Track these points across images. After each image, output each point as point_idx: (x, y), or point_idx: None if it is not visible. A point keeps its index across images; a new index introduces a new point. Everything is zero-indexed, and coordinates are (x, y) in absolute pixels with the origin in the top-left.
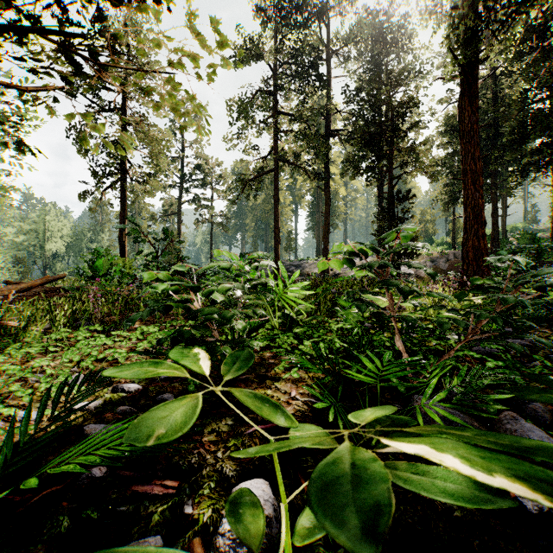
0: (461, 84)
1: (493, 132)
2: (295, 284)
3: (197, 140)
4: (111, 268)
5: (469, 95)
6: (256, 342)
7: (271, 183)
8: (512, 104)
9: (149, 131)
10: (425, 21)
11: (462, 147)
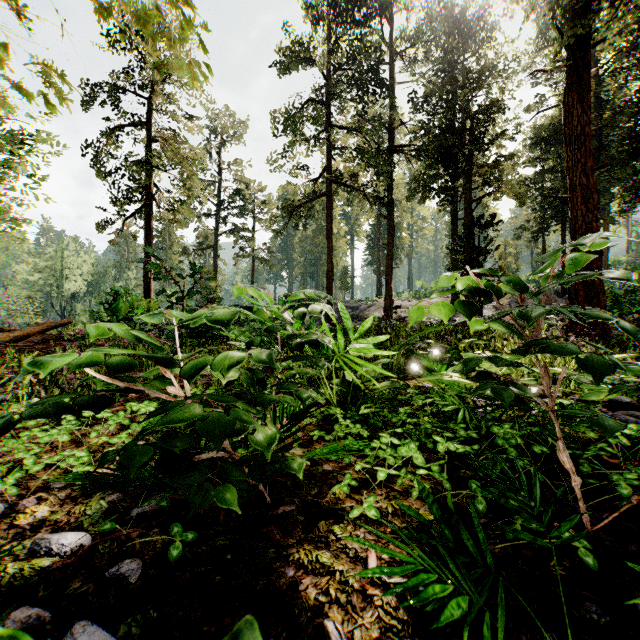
0: (568, 75)
1: (594, 145)
2: (365, 342)
3: (236, 161)
4: (133, 311)
5: (579, 88)
6: (300, 461)
7: (323, 210)
8: (624, 107)
9: (179, 149)
10: (515, 3)
11: (569, 156)
